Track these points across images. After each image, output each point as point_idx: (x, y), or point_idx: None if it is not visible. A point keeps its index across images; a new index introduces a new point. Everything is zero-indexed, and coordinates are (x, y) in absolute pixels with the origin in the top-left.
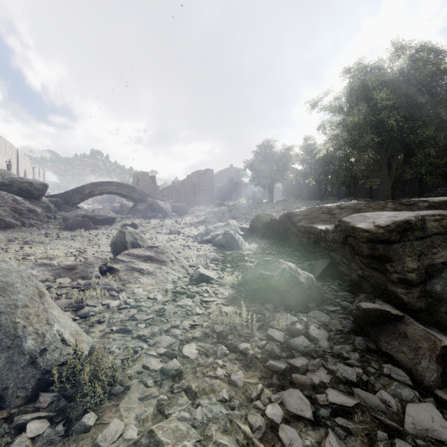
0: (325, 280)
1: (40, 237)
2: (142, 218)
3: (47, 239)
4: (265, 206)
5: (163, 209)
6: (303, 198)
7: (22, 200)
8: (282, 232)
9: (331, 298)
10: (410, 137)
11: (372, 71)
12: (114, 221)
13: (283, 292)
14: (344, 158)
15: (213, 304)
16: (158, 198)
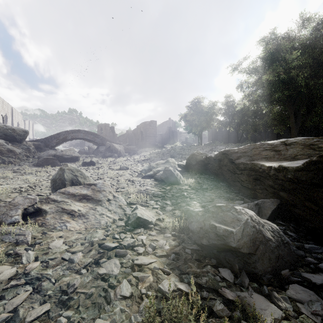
0: (276, 222)
1: (9, 172)
2: (101, 157)
3: (12, 174)
4: (196, 148)
5: (118, 150)
6: (224, 142)
7: (3, 143)
8: (216, 169)
9: (300, 254)
10: (313, 92)
11: (283, 39)
12: (78, 159)
13: (245, 253)
14: (257, 110)
15: (149, 270)
16: (115, 142)
